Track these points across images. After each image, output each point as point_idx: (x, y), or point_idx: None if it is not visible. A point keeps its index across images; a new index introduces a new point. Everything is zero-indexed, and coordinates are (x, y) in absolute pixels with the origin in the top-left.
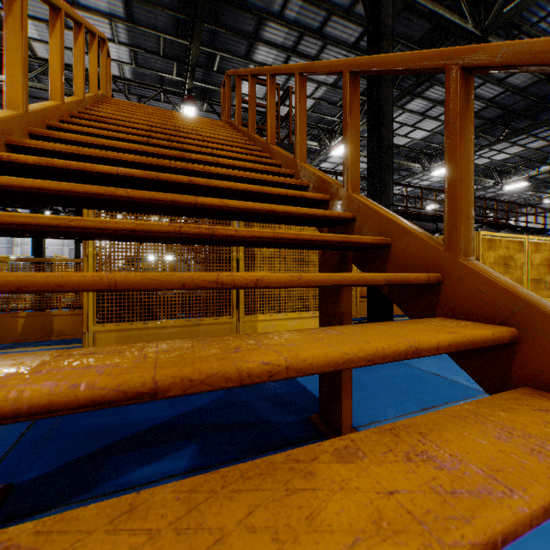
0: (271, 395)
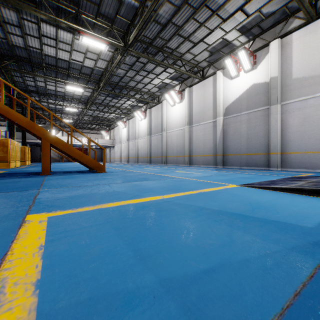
0: (29, 172)
